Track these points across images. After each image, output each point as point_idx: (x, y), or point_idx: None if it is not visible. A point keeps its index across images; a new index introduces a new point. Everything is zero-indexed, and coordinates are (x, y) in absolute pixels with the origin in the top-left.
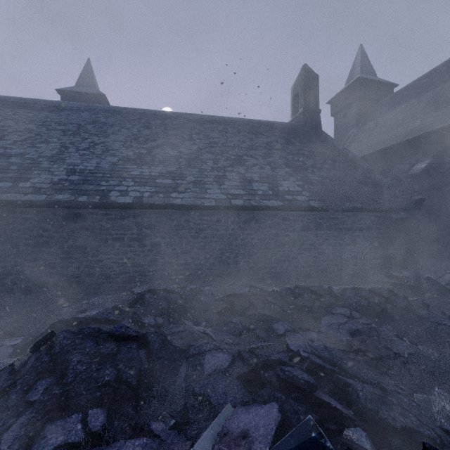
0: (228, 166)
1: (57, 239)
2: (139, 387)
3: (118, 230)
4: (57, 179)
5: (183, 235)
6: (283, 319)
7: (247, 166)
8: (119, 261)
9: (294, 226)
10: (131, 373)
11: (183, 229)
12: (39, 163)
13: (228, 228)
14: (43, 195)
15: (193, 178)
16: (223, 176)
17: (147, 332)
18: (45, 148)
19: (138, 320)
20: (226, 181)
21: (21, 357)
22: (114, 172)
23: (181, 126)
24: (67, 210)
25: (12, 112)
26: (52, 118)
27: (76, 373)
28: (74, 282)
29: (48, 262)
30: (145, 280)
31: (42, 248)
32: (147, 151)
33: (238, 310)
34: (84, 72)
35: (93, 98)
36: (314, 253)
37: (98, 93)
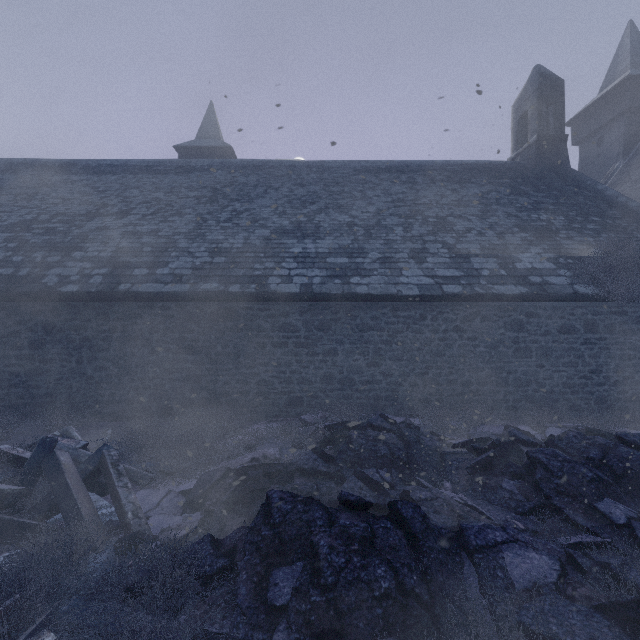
0: (426, 234)
1: (203, 343)
2: (433, 605)
3: (279, 332)
4: (199, 263)
5: (370, 340)
6: (602, 493)
7: (457, 232)
8: (280, 376)
9: (547, 325)
10: (413, 577)
11: (370, 330)
12: (175, 242)
13: (438, 330)
14: (187, 285)
15: (378, 254)
16: (422, 250)
17: (396, 501)
18: (179, 221)
19: (366, 477)
20: (428, 256)
21: (203, 514)
22: (269, 250)
23: (346, 180)
24: (214, 304)
25: (135, 179)
26: (181, 182)
27: (335, 569)
28: (224, 402)
29: (192, 374)
30: (315, 404)
31: (185, 355)
32: (307, 218)
33: (502, 467)
34: (205, 120)
35: (218, 152)
36: (582, 371)
37: (223, 146)
